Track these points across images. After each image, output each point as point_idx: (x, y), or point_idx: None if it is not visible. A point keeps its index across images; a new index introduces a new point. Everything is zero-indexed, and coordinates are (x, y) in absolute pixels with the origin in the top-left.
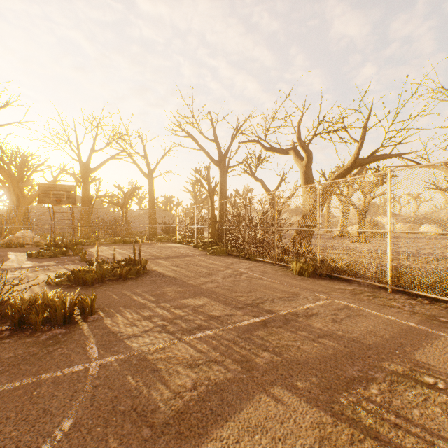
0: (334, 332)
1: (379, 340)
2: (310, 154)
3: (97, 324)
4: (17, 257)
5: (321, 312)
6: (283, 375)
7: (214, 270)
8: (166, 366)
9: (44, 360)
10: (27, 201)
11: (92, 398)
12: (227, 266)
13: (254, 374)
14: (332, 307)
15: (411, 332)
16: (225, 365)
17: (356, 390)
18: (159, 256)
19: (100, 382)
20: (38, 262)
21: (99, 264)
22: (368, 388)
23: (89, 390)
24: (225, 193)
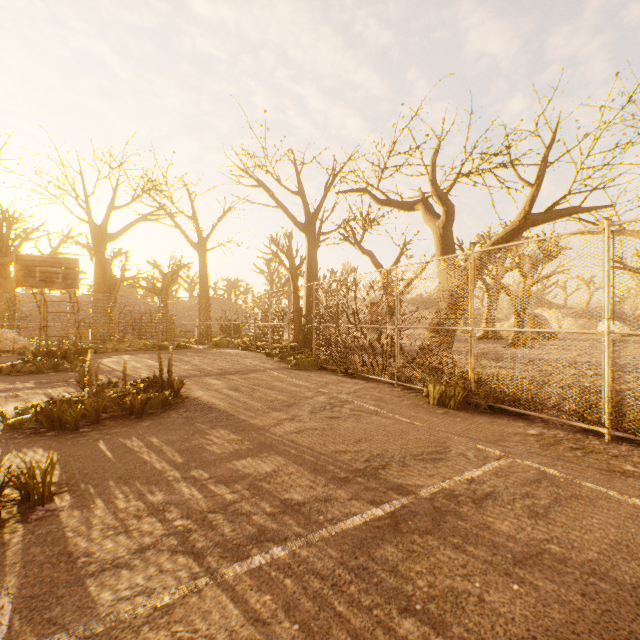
0: (544, 548)
1: None
2: (451, 208)
3: (45, 529)
4: None
5: (500, 490)
6: None
7: (296, 397)
8: None
9: None
10: (11, 284)
11: None
12: (319, 388)
13: None
14: (518, 477)
15: None
16: None
17: None
18: (209, 371)
19: None
20: (7, 382)
21: (99, 389)
22: None
23: None
24: (314, 273)
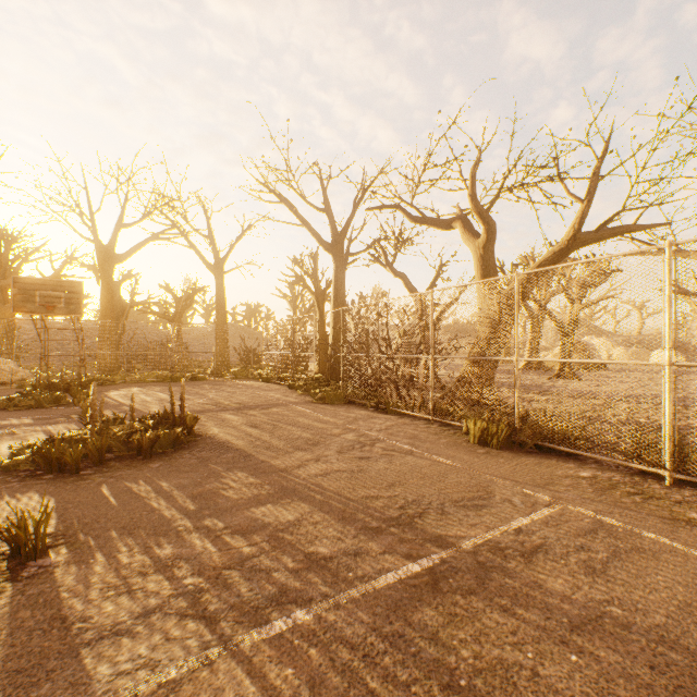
0: (604, 611)
1: None
2: (492, 226)
3: (37, 588)
4: None
5: (552, 542)
6: None
7: (322, 434)
8: None
9: None
10: (9, 310)
11: None
12: (347, 425)
13: None
14: (571, 527)
15: None
16: None
17: None
18: (226, 405)
19: None
20: (3, 418)
21: (104, 426)
22: None
23: None
24: (342, 297)
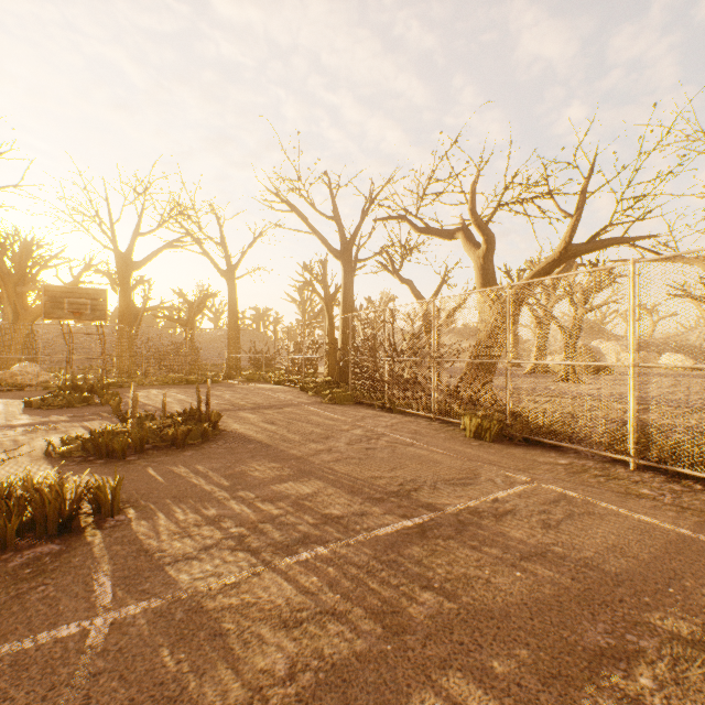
0: (548, 549)
1: (633, 565)
2: (491, 237)
3: (120, 533)
4: (7, 408)
5: (521, 508)
6: (464, 644)
7: (333, 430)
8: (239, 625)
9: (6, 612)
10: (31, 315)
11: (83, 704)
12: (355, 422)
13: (408, 642)
14: (539, 498)
15: (687, 547)
16: (351, 622)
17: (610, 679)
18: (242, 405)
19: (105, 664)
20: (41, 415)
21: (138, 421)
22: (633, 675)
23: (81, 683)
24: (351, 303)
